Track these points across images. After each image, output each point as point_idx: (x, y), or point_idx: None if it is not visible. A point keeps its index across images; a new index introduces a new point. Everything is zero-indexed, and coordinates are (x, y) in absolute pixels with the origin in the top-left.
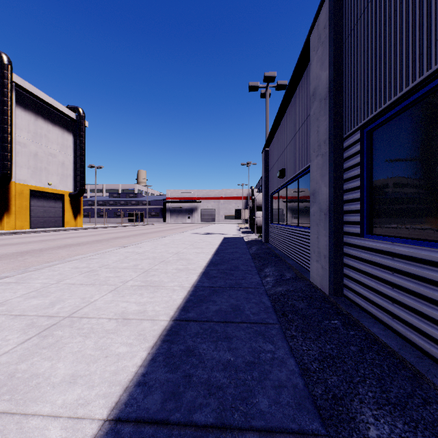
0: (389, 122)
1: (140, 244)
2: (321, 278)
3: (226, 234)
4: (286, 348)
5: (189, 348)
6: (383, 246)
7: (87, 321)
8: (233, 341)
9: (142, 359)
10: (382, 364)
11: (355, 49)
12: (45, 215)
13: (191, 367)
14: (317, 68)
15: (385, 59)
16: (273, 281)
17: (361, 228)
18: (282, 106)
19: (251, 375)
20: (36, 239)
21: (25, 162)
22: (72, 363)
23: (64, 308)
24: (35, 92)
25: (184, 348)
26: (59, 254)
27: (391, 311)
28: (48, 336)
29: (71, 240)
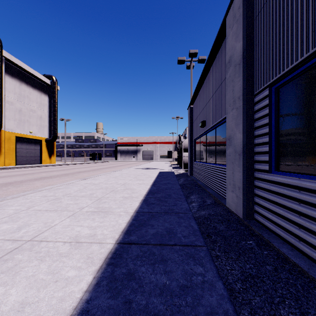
0: (295, 79)
1: (97, 177)
2: (236, 205)
3: (161, 169)
4: (214, 271)
5: (130, 271)
6: (290, 181)
7: (45, 245)
8: (168, 264)
9: (87, 284)
10: (295, 283)
11: (264, 23)
12: (27, 155)
13: (131, 292)
14: (232, 41)
15: (292, 27)
16: (197, 206)
17: (269, 166)
18: (203, 73)
19: (185, 300)
20: (19, 173)
21: (12, 116)
22: (24, 289)
23: (28, 232)
24: (20, 64)
25: (126, 271)
26: (34, 185)
27: (297, 235)
28: (9, 260)
29: (45, 174)
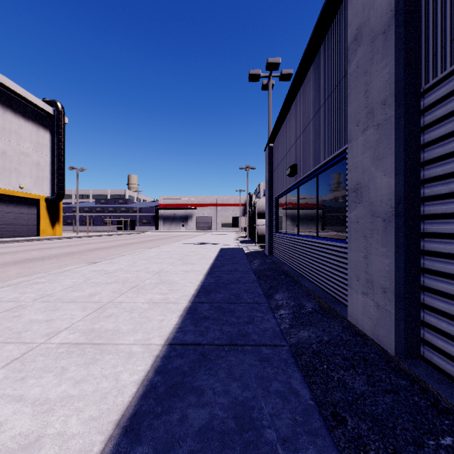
0: None
1: (116, 259)
2: (374, 323)
3: (223, 244)
4: None
5: None
6: None
7: None
8: None
9: None
10: None
11: None
12: (16, 223)
13: None
14: None
15: None
16: (289, 316)
17: None
18: (294, 83)
19: None
20: None
21: None
22: None
23: None
24: (3, 81)
25: None
26: (5, 274)
27: None
28: None
29: (37, 253)
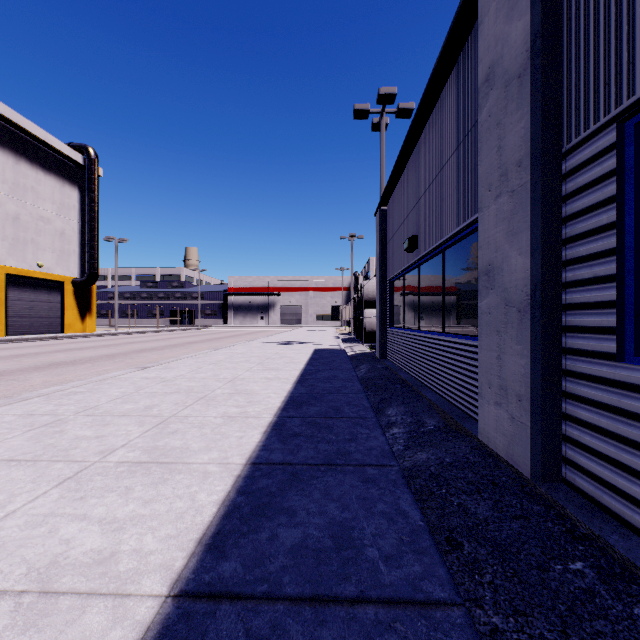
0: None
1: (174, 363)
2: (509, 440)
3: (317, 344)
4: None
5: None
6: None
7: None
8: None
9: None
10: None
11: None
12: (32, 315)
13: None
14: (497, 24)
15: None
16: (404, 435)
17: (618, 341)
18: (413, 127)
19: None
20: (7, 354)
21: None
22: None
23: None
24: (15, 119)
25: None
26: (27, 382)
27: None
28: None
29: (65, 355)
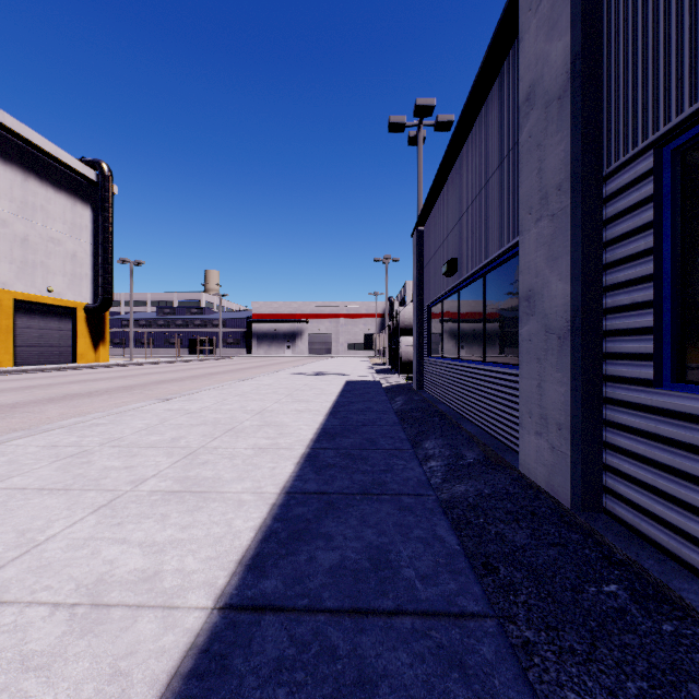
0: None
1: (197, 394)
2: (549, 471)
3: (349, 375)
4: None
5: None
6: None
7: None
8: None
9: None
10: None
11: None
12: (42, 344)
13: None
14: (538, 42)
15: None
16: (443, 468)
17: (655, 367)
18: (452, 144)
19: None
20: (17, 385)
21: (6, 252)
22: None
23: None
24: (24, 133)
25: None
26: (43, 414)
27: None
28: None
29: (79, 386)
